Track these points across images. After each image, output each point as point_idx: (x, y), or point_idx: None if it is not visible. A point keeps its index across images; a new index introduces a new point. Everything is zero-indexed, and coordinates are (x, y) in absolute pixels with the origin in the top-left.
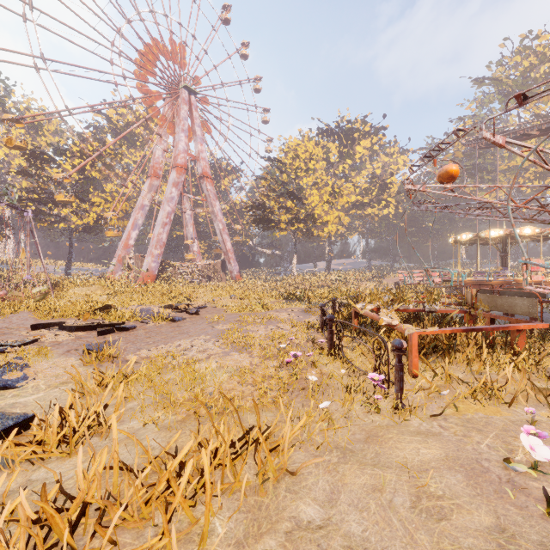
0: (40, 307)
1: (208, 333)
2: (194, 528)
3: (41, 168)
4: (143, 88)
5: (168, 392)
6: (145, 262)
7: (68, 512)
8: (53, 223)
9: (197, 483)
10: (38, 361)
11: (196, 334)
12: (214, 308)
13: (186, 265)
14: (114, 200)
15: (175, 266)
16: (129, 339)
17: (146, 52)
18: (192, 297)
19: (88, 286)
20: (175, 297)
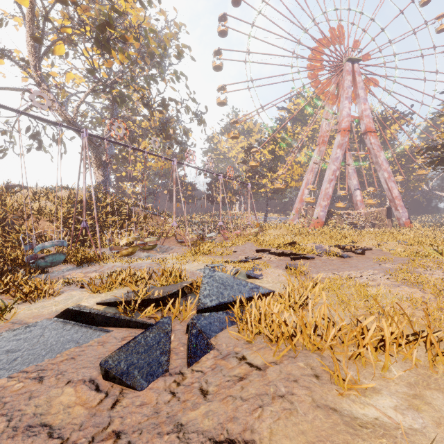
0: (257, 240)
1: (375, 268)
2: (376, 364)
3: (252, 157)
4: (313, 78)
5: (346, 299)
6: (315, 212)
7: (307, 328)
8: (258, 189)
9: (377, 344)
10: (264, 268)
11: (364, 268)
12: (379, 251)
13: (349, 213)
14: (293, 168)
15: (339, 214)
16: (310, 264)
17: (315, 50)
18: (357, 240)
19: (278, 229)
20: (341, 240)
